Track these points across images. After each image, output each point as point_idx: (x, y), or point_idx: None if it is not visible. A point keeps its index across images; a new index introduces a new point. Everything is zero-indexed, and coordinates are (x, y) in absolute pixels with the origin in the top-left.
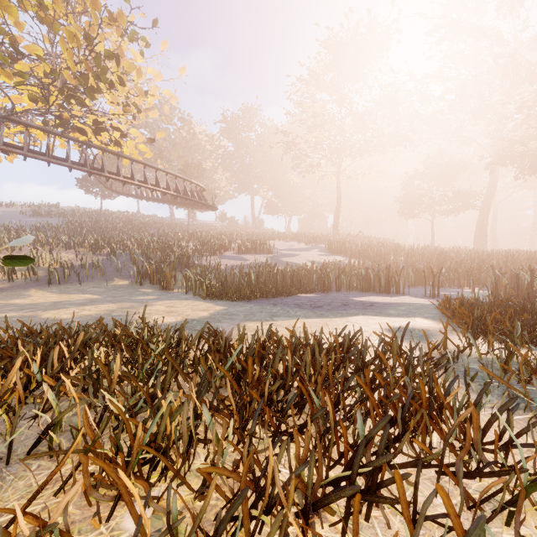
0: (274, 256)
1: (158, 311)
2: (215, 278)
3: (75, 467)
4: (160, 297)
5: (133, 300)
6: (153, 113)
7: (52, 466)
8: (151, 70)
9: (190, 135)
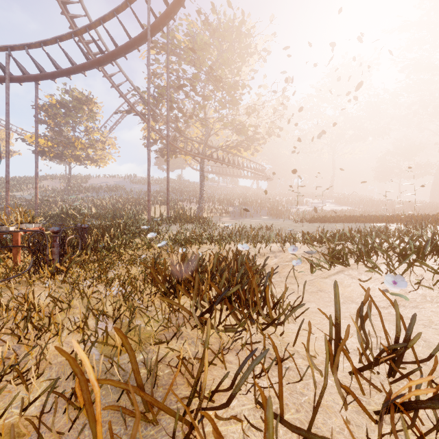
0: (311, 207)
1: None
2: (308, 215)
3: None
4: None
5: None
6: None
7: None
8: None
9: None
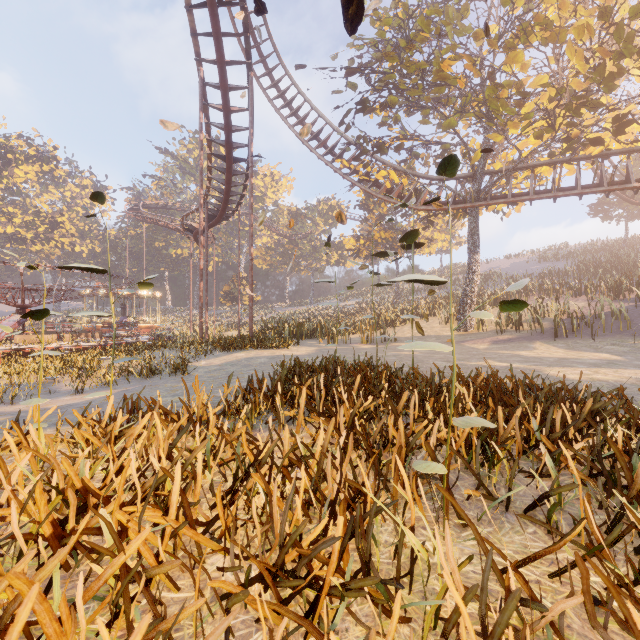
0: None
1: None
2: None
3: (574, 562)
4: None
5: None
6: None
7: (548, 541)
8: None
9: None
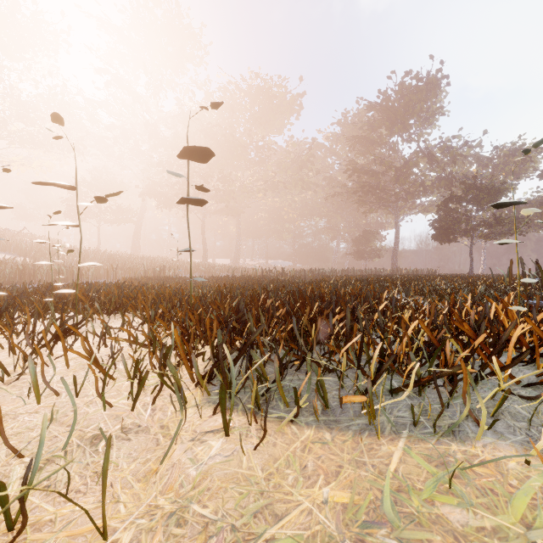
0: None
1: None
2: None
3: None
4: None
5: None
6: None
7: None
8: None
9: None
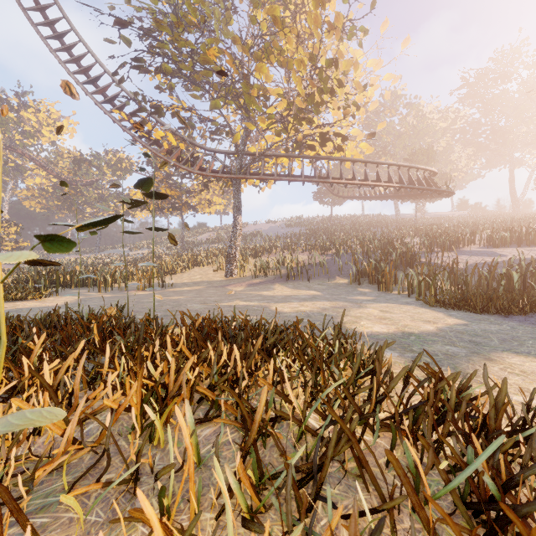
0: None
1: (368, 315)
2: (448, 279)
3: None
4: (376, 298)
5: (348, 300)
6: (372, 105)
7: None
8: (370, 61)
9: (418, 119)
